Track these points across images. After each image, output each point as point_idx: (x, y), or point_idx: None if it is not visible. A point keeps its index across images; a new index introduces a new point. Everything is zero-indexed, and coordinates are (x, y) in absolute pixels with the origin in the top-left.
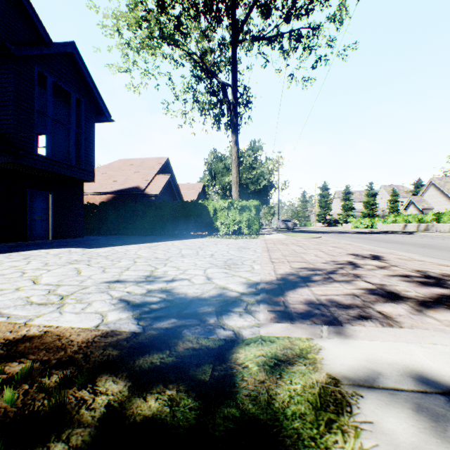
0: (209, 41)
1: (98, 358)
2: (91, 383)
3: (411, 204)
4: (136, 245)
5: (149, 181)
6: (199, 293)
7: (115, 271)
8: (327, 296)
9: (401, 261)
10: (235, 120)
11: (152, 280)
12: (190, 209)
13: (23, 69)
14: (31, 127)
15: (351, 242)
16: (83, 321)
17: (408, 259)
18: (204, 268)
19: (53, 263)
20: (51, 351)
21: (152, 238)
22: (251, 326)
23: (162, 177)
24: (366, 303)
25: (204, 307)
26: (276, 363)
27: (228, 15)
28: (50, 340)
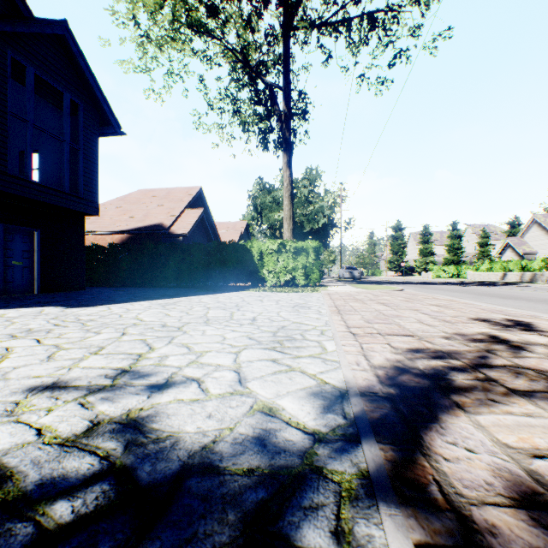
0: (253, 30)
1: None
2: None
3: (508, 248)
4: (147, 301)
5: (175, 217)
6: (209, 436)
7: (70, 357)
8: None
9: None
10: (287, 135)
11: (124, 383)
12: (227, 252)
13: None
14: (1, 135)
15: (453, 298)
16: None
17: None
18: (237, 350)
19: None
20: None
21: (175, 291)
22: None
23: (193, 212)
24: None
25: (207, 521)
26: None
27: None
28: None
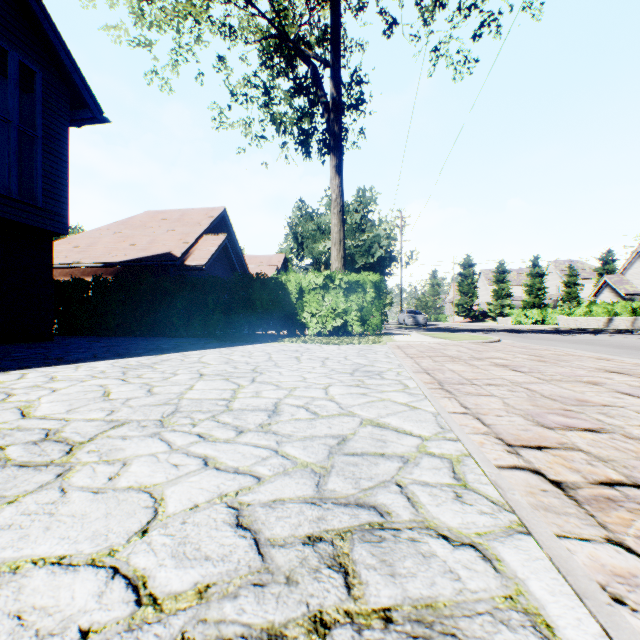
0: None
1: None
2: None
3: (606, 288)
4: (112, 360)
5: (189, 244)
6: None
7: None
8: None
9: None
10: (336, 128)
11: None
12: (254, 288)
13: None
14: None
15: (600, 354)
16: None
17: None
18: None
19: None
20: None
21: (177, 343)
22: None
23: (213, 238)
24: None
25: None
26: None
27: None
28: None
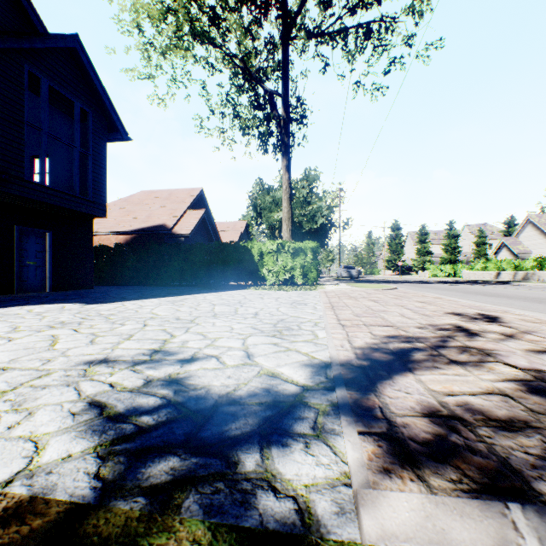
0: (254, 39)
1: None
2: None
3: (504, 248)
4: (156, 299)
5: (178, 218)
6: (231, 387)
7: (109, 342)
8: (456, 396)
9: (532, 325)
10: (286, 139)
11: (159, 358)
12: (229, 252)
13: (7, 67)
14: (18, 144)
15: (440, 296)
16: None
17: (537, 322)
18: (244, 337)
19: (25, 327)
20: None
21: (179, 290)
22: (332, 483)
23: (195, 213)
24: (542, 417)
25: (237, 423)
26: None
27: (277, 2)
28: None
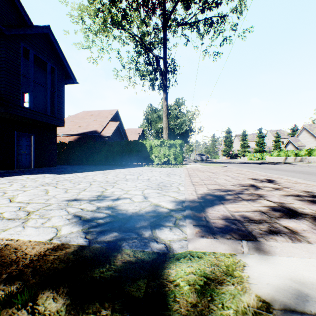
0: (147, 26)
1: (45, 273)
2: (31, 301)
3: (290, 143)
4: (94, 172)
5: (104, 127)
6: (137, 210)
7: (75, 192)
8: (239, 212)
9: (290, 184)
10: (165, 83)
11: (101, 198)
12: (133, 146)
13: (12, 44)
14: (17, 87)
15: (249, 170)
16: (40, 235)
17: (294, 182)
18: (142, 189)
19: (29, 185)
20: (5, 264)
21: (105, 167)
22: (180, 240)
23: (113, 124)
24: (273, 219)
25: (141, 222)
26: (206, 282)
27: (160, 7)
28: (7, 253)
